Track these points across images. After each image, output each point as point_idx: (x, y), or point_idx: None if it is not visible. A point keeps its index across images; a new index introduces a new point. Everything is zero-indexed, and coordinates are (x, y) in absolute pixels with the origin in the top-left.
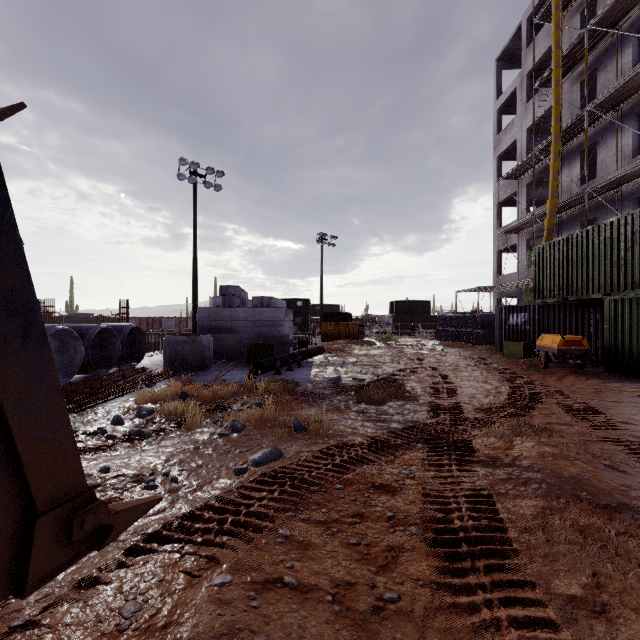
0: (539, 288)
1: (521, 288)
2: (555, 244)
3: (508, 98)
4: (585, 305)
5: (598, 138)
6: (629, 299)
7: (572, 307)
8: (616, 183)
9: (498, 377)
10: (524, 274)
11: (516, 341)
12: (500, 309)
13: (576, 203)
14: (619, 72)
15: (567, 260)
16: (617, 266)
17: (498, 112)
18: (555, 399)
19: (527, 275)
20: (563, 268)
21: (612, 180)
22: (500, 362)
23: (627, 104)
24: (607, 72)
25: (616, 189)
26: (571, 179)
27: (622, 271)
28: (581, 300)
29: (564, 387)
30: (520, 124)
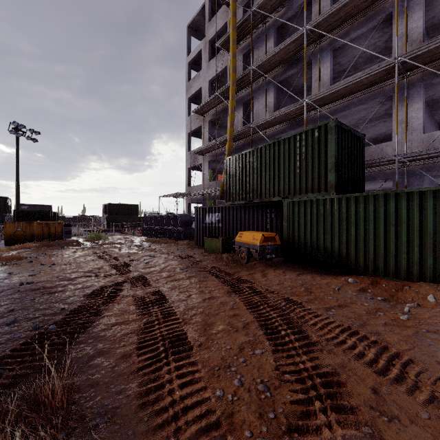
0: (230, 192)
1: (205, 196)
2: (243, 156)
3: (196, 56)
4: (264, 207)
5: (254, 95)
6: (304, 201)
7: (254, 208)
8: (267, 125)
9: (219, 285)
10: (207, 186)
11: (213, 237)
12: (199, 210)
13: (242, 136)
14: (266, 52)
15: (253, 169)
16: (294, 174)
17: (189, 65)
18: (315, 326)
19: (209, 187)
20: (249, 176)
21: (266, 121)
22: (207, 259)
23: (272, 74)
24: (259, 51)
25: (265, 130)
26: (238, 121)
27: (298, 178)
28: (261, 203)
29: (281, 288)
30: (204, 76)
